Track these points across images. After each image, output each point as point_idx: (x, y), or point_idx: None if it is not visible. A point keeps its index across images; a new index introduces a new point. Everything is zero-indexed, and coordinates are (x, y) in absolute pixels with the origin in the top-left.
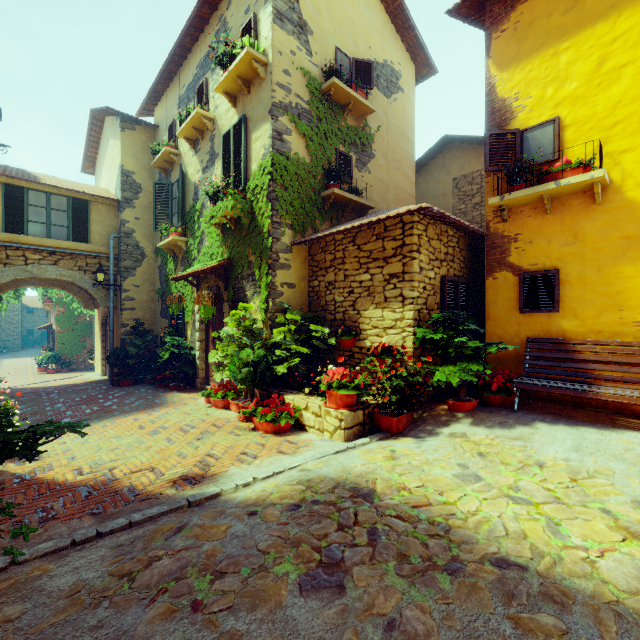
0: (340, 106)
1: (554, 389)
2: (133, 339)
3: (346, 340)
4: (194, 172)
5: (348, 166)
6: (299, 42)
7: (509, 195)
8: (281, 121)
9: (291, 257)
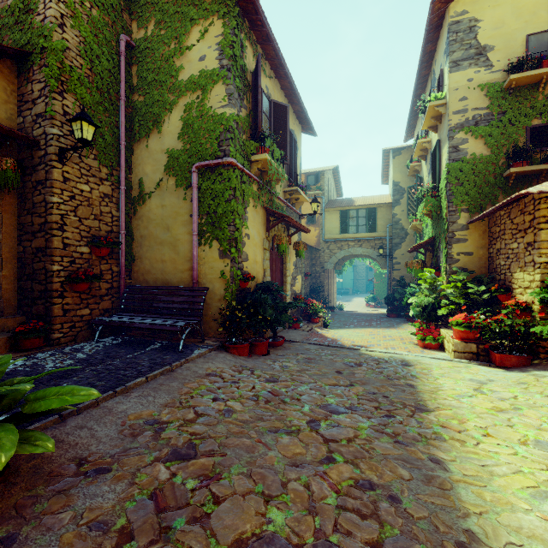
0: (532, 86)
1: None
2: (397, 289)
3: (499, 296)
4: (425, 176)
5: (547, 134)
6: (476, 67)
7: None
8: (457, 137)
9: (467, 233)
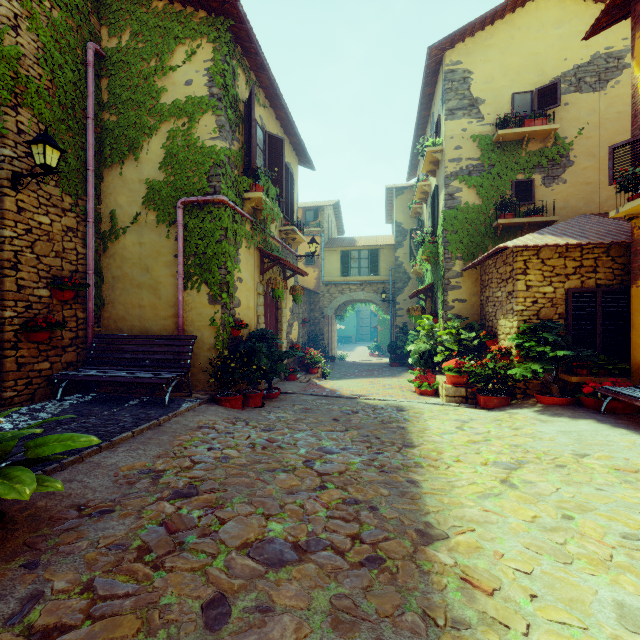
0: (517, 142)
1: (619, 395)
2: (400, 336)
3: (487, 342)
4: (426, 220)
5: (529, 189)
6: (470, 118)
7: (622, 208)
8: (452, 185)
9: (461, 280)
